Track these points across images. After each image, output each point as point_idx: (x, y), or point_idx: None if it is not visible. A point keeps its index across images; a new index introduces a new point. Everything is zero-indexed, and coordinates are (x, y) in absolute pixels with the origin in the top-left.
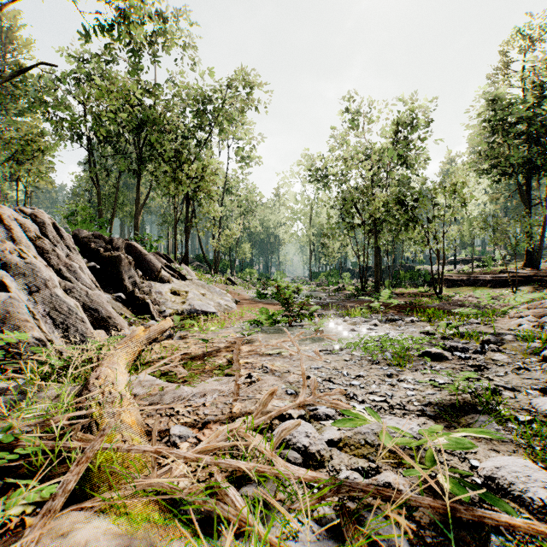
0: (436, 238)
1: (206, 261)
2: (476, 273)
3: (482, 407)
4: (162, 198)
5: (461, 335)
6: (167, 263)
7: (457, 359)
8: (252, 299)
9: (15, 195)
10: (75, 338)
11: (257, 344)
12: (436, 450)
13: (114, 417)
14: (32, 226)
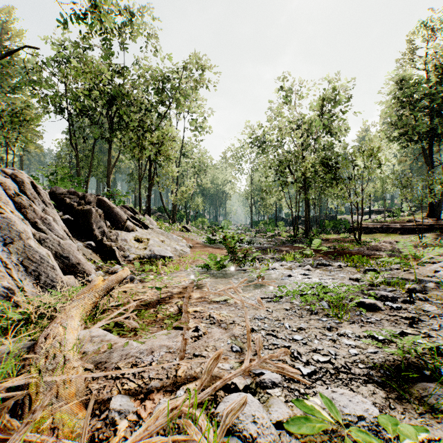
0: (356, 193)
1: (166, 212)
2: (387, 222)
3: (428, 371)
4: (130, 160)
5: (387, 282)
6: (132, 215)
7: (390, 309)
8: (203, 244)
9: (9, 158)
10: (46, 284)
11: (206, 289)
12: (395, 436)
13: (51, 391)
14: (11, 185)
